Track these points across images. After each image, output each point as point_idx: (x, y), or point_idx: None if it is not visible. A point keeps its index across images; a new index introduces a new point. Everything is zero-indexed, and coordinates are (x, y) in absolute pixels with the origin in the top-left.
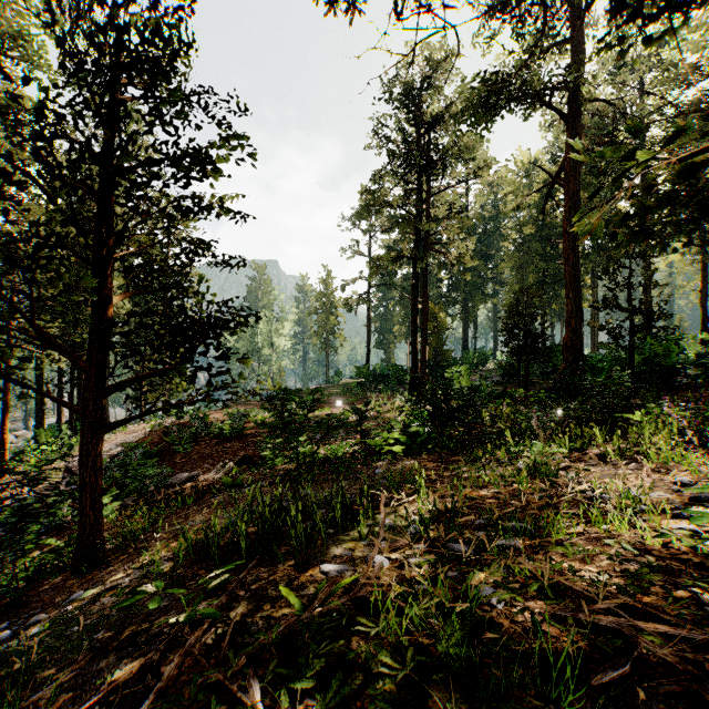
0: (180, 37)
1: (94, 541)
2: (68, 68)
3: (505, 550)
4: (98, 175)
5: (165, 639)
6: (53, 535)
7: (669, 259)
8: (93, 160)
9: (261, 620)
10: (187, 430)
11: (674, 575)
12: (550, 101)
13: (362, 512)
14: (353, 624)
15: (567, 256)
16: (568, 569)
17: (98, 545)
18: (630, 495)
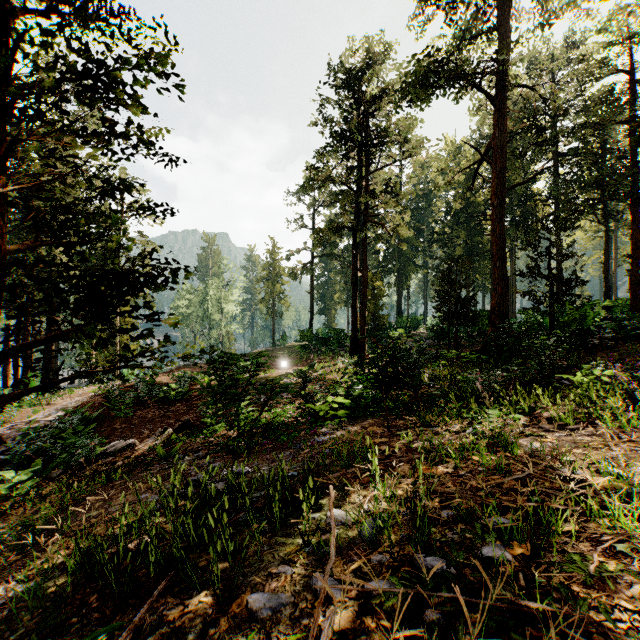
0: None
1: None
2: None
3: (493, 564)
4: None
5: None
6: None
7: (575, 236)
8: None
9: None
10: (129, 394)
11: None
12: (479, 84)
13: (306, 510)
14: None
15: (494, 228)
16: (594, 606)
17: None
18: (614, 474)
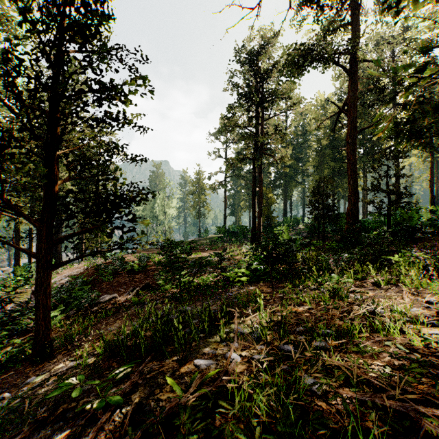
0: (103, 11)
1: (45, 341)
2: (27, 28)
3: (318, 349)
4: (47, 100)
5: (85, 417)
6: (22, 336)
7: (410, 161)
8: (43, 88)
9: (153, 402)
10: (110, 267)
11: (435, 368)
12: (338, 61)
13: (222, 323)
14: (217, 405)
15: (349, 158)
16: (363, 364)
17: (47, 344)
18: (398, 310)
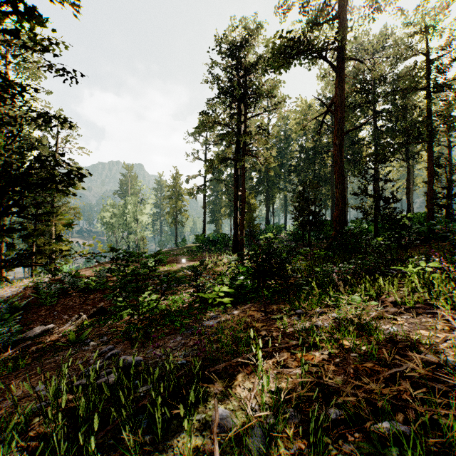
0: None
1: None
2: None
3: None
4: None
5: None
6: None
7: (386, 170)
8: None
9: None
10: (55, 286)
11: None
12: (326, 56)
13: (187, 428)
14: None
15: (336, 160)
16: None
17: None
18: None
